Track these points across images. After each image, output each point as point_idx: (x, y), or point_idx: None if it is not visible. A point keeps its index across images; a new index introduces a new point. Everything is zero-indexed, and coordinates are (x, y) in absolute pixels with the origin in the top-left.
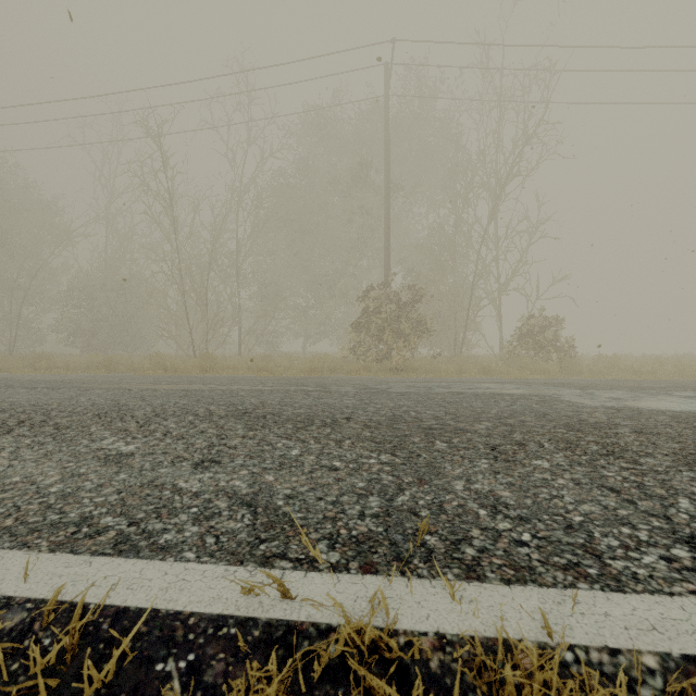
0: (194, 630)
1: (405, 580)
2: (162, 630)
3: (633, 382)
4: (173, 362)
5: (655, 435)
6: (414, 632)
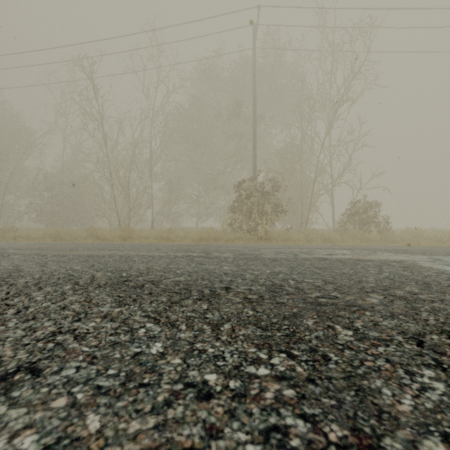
0: None
1: None
2: None
3: None
4: (103, 233)
5: None
6: None
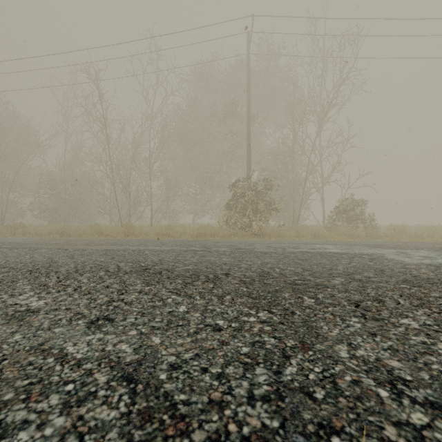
0: None
1: None
2: None
3: (425, 243)
4: (106, 230)
5: None
6: None
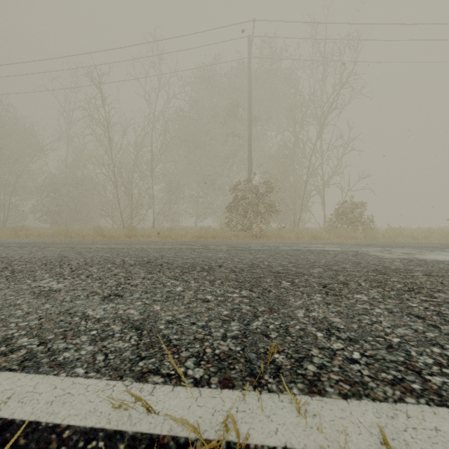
0: (66, 443)
1: (257, 394)
2: (38, 443)
3: (415, 243)
4: (108, 232)
5: (440, 277)
6: (264, 447)
